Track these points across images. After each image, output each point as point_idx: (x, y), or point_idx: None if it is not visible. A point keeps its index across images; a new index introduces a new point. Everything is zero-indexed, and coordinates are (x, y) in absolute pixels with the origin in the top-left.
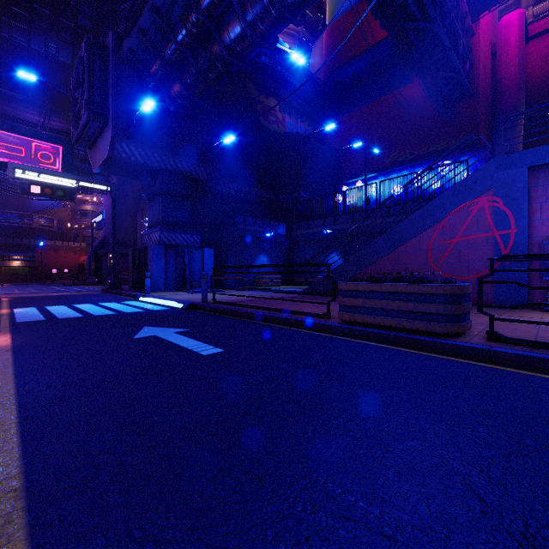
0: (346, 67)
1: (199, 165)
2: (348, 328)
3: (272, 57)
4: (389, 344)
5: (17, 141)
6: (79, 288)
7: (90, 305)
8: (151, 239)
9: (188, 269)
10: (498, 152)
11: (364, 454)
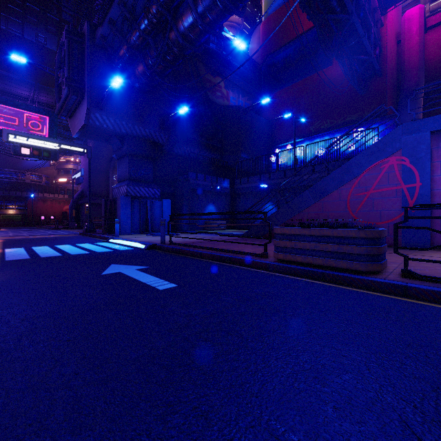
0: (279, 52)
1: (159, 131)
2: (282, 266)
3: (218, 44)
4: (317, 280)
5: (12, 112)
6: (62, 232)
7: (69, 246)
8: (120, 192)
9: (150, 216)
10: (403, 121)
11: (304, 388)
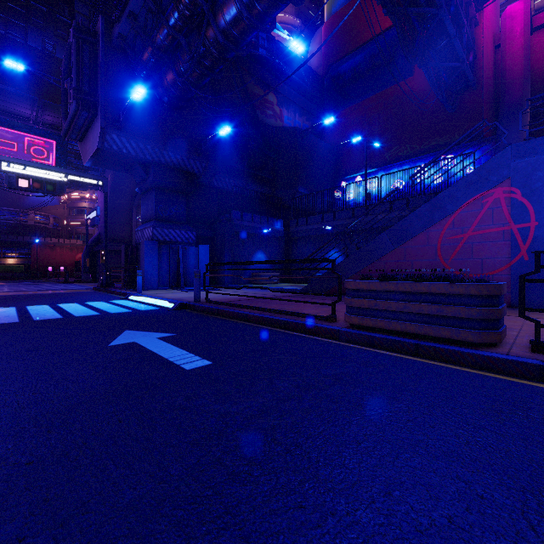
0: (345, 60)
1: (194, 158)
2: (358, 333)
3: (269, 50)
4: (408, 354)
5: (9, 135)
6: (72, 286)
7: (75, 305)
8: (144, 235)
9: (182, 266)
10: (504, 145)
11: None
